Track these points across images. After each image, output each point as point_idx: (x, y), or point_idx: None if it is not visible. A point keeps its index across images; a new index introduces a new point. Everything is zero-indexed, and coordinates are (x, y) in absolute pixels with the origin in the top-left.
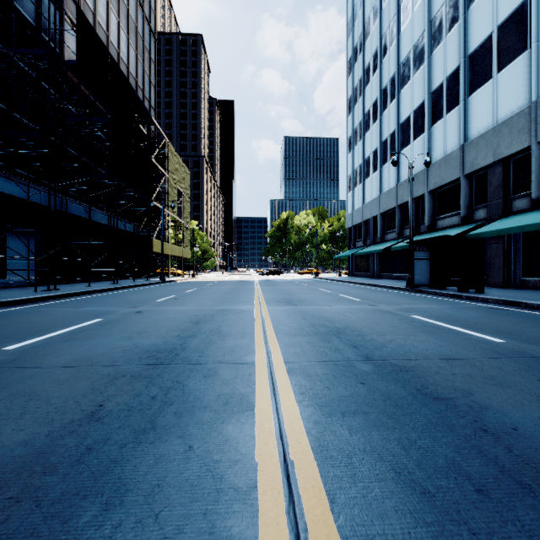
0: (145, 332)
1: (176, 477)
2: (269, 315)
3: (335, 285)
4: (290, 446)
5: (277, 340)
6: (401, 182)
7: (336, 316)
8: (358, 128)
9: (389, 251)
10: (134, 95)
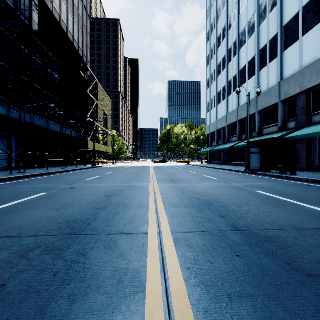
0: (71, 204)
1: None
2: (159, 190)
3: (200, 169)
4: None
5: (165, 211)
6: (240, 106)
7: (204, 191)
8: (213, 74)
9: (232, 148)
10: (76, 52)
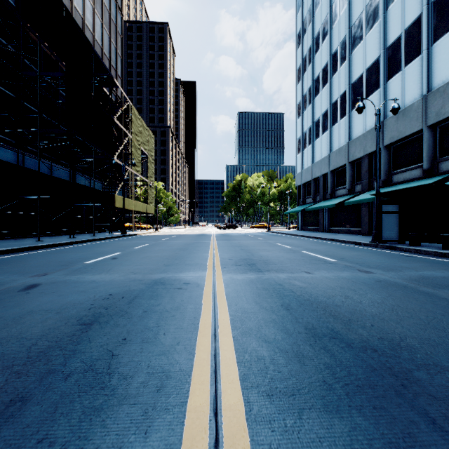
0: None
1: None
2: (226, 298)
3: (291, 239)
4: None
5: None
6: (352, 140)
7: (336, 301)
8: (307, 94)
9: (339, 206)
10: (94, 54)
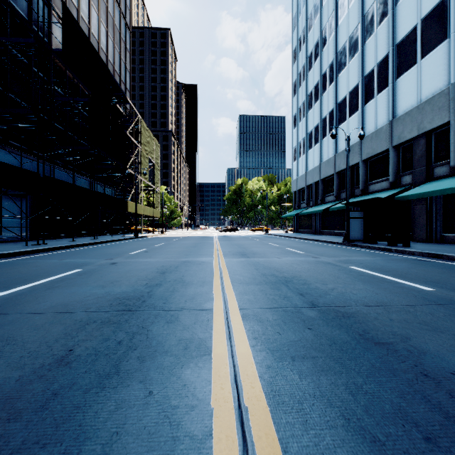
0: (117, 281)
1: (135, 424)
2: (226, 266)
3: (282, 240)
4: (244, 391)
5: (232, 288)
6: (338, 153)
7: (284, 267)
8: (302, 107)
9: (328, 211)
10: (112, 79)
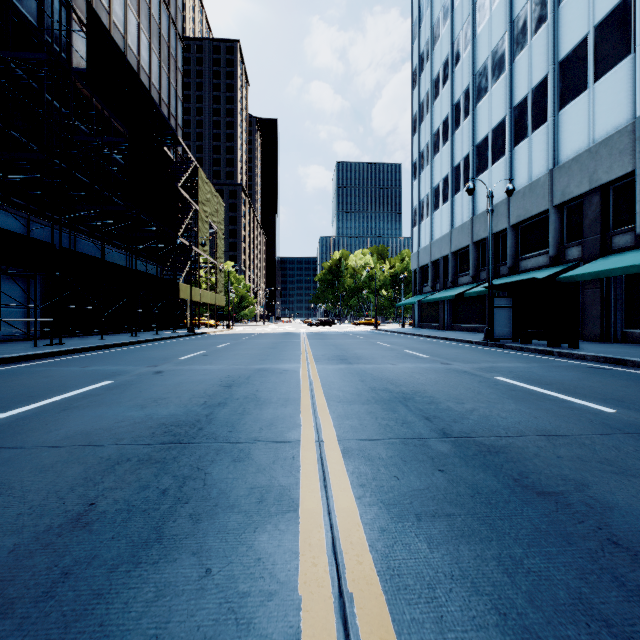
0: (163, 399)
1: (184, 622)
2: (319, 377)
3: (398, 338)
4: (347, 569)
5: (328, 409)
6: (477, 215)
7: (401, 378)
8: (425, 151)
9: (462, 297)
10: (157, 111)
